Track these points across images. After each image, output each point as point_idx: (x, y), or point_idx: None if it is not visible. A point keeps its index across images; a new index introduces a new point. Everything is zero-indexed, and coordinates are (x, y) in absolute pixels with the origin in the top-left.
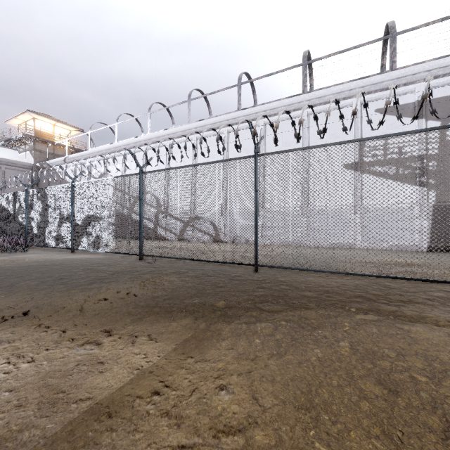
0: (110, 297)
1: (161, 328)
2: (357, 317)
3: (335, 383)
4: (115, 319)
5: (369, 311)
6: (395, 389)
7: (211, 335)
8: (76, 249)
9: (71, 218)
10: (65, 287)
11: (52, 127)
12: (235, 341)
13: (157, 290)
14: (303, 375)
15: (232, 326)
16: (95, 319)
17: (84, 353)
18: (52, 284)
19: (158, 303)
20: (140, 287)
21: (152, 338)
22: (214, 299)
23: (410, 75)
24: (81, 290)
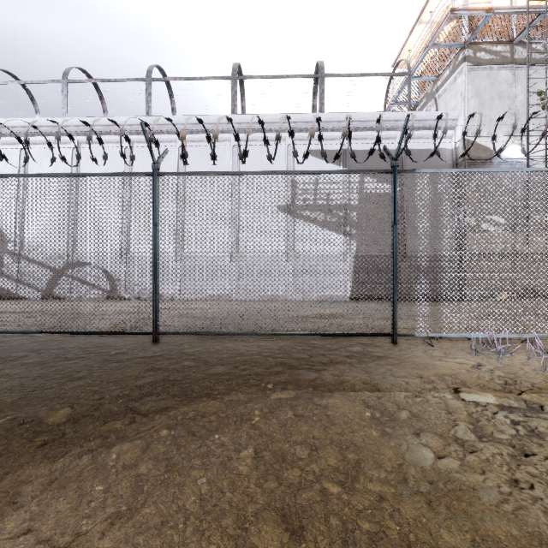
0: None
1: None
2: (273, 397)
3: None
4: None
5: (288, 384)
6: (300, 526)
7: None
8: None
9: None
10: None
11: None
12: (48, 504)
13: None
14: None
15: (57, 466)
16: None
17: None
18: None
19: None
20: None
21: None
22: (51, 408)
23: (337, 122)
24: None
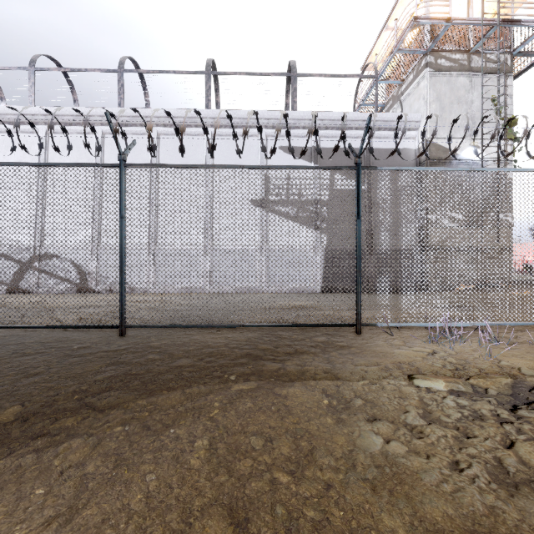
0: None
1: None
2: (234, 389)
3: None
4: None
5: (251, 375)
6: (246, 518)
7: None
8: None
9: None
10: None
11: None
12: None
13: None
14: None
15: None
16: None
17: None
18: None
19: None
20: None
21: None
22: None
23: (308, 120)
24: None
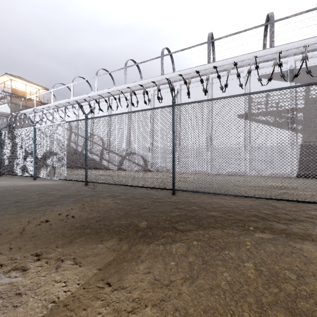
0: (51, 218)
1: (87, 250)
2: (256, 236)
3: (246, 315)
4: (49, 241)
5: (264, 229)
6: None
7: (132, 257)
8: (37, 177)
9: (33, 153)
10: (17, 209)
11: (25, 86)
12: (153, 263)
13: (93, 212)
14: (215, 305)
15: (151, 247)
16: (30, 242)
17: (6, 282)
18: (7, 207)
19: (91, 224)
20: (79, 209)
21: (77, 262)
22: (138, 220)
23: (284, 51)
24: (29, 213)
